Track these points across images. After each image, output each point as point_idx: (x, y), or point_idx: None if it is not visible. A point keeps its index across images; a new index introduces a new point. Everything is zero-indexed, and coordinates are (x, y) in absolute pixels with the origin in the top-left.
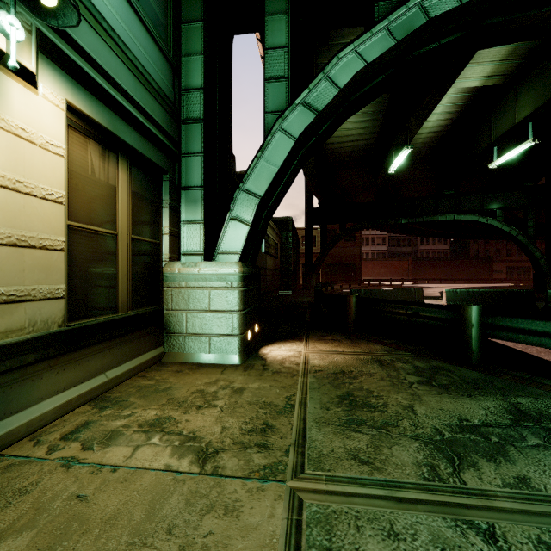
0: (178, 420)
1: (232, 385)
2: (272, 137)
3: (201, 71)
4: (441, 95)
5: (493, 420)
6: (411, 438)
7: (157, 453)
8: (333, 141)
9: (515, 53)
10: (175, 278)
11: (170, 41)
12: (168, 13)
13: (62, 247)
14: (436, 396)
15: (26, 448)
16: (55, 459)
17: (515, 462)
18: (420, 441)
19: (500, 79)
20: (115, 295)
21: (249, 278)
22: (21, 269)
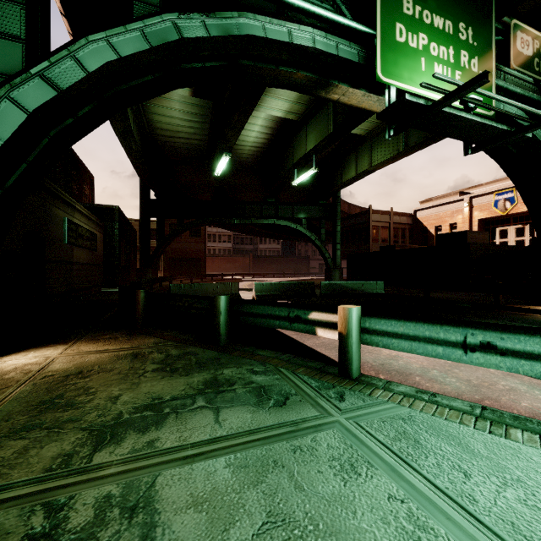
0: None
1: None
2: None
3: None
4: (247, 115)
5: (185, 393)
6: (82, 430)
7: None
8: (165, 134)
9: (302, 99)
10: None
11: None
12: None
13: None
14: (156, 381)
15: None
16: None
17: (162, 428)
18: (89, 430)
19: (296, 116)
20: None
21: None
22: None
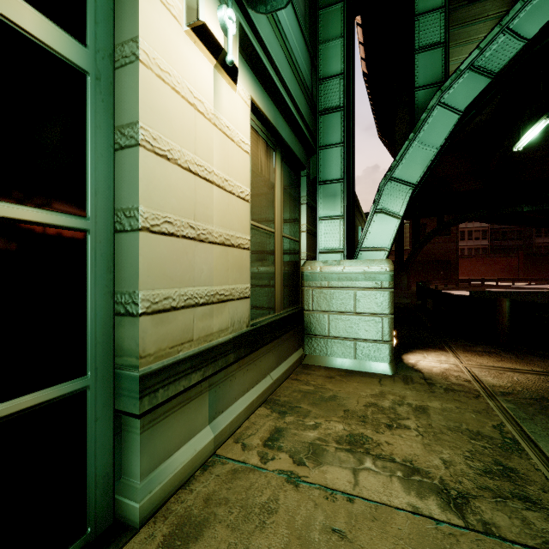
0: (376, 441)
1: (405, 401)
2: (428, 114)
3: (340, 56)
4: None
5: None
6: None
7: (385, 484)
8: None
9: None
10: (316, 277)
11: (306, 31)
12: (305, 2)
13: (248, 246)
14: None
15: (236, 451)
16: (274, 471)
17: None
18: None
19: None
20: (273, 295)
21: None
22: (226, 268)
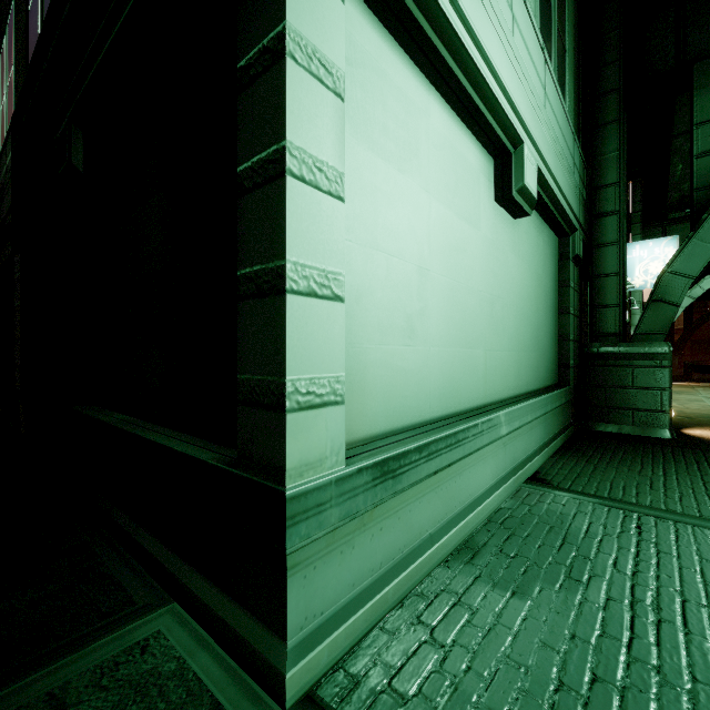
0: None
1: None
2: None
3: None
4: None
5: None
6: None
7: None
8: None
9: None
10: None
11: None
12: None
13: None
14: None
15: None
16: None
17: None
18: None
19: None
20: None
21: None
22: None
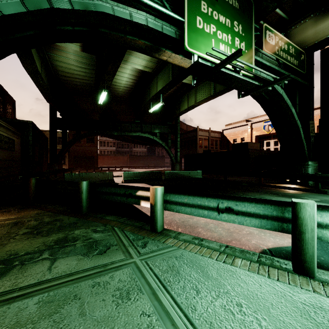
0: None
1: None
2: None
3: None
4: (117, 66)
5: (37, 249)
6: None
7: None
8: (65, 75)
9: (153, 59)
10: None
11: None
12: None
13: None
14: (21, 241)
15: None
16: None
17: (4, 277)
18: None
19: (150, 70)
20: None
21: None
22: None
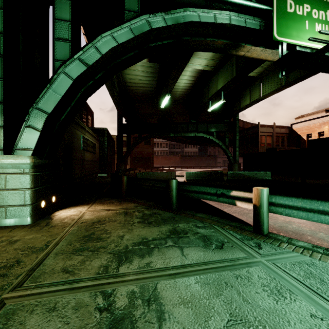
0: None
1: (11, 239)
2: (58, 76)
3: (1, 21)
4: (181, 70)
5: (159, 237)
6: (109, 253)
7: None
8: (132, 85)
9: (215, 57)
10: None
11: None
12: None
13: None
14: (141, 228)
15: None
16: None
17: (152, 256)
18: (112, 254)
19: (211, 68)
20: None
21: (43, 166)
22: None
